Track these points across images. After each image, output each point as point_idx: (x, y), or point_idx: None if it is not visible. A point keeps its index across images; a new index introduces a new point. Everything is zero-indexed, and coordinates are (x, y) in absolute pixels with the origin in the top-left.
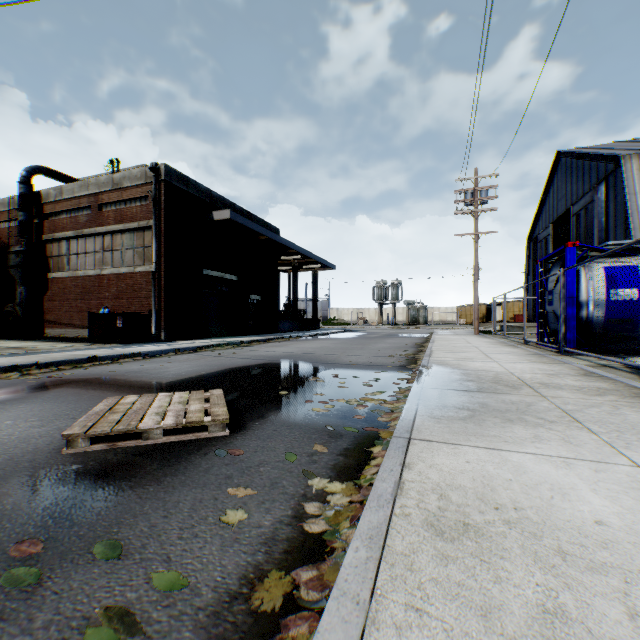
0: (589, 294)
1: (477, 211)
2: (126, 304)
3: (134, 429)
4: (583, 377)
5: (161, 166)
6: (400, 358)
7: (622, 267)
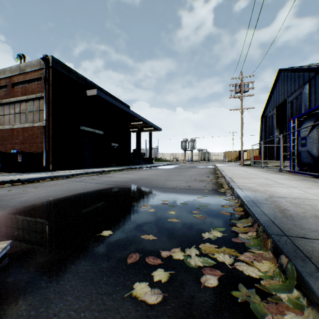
0: None
1: (242, 96)
2: (28, 147)
3: None
4: None
5: (50, 57)
6: (208, 182)
7: None
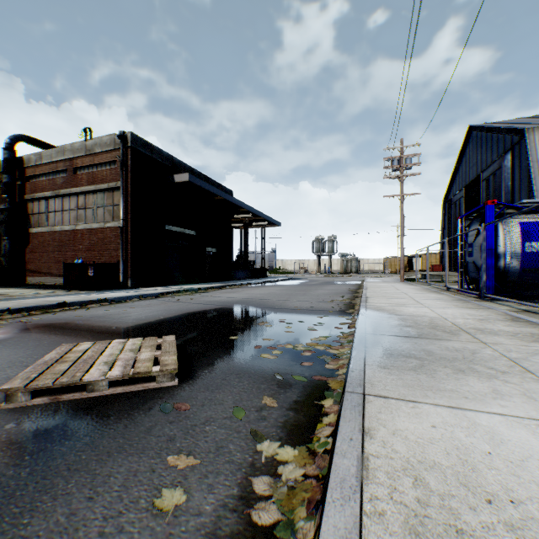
0: (506, 246)
1: (403, 176)
2: (97, 255)
3: (78, 381)
4: (512, 322)
5: (128, 134)
6: (339, 303)
7: (535, 222)
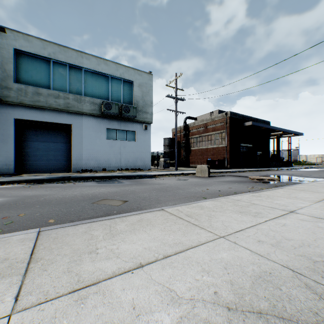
0: None
1: None
2: (215, 157)
3: (262, 178)
4: None
5: (228, 112)
6: None
7: None
